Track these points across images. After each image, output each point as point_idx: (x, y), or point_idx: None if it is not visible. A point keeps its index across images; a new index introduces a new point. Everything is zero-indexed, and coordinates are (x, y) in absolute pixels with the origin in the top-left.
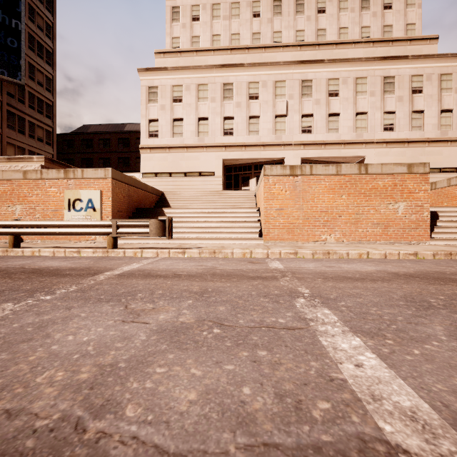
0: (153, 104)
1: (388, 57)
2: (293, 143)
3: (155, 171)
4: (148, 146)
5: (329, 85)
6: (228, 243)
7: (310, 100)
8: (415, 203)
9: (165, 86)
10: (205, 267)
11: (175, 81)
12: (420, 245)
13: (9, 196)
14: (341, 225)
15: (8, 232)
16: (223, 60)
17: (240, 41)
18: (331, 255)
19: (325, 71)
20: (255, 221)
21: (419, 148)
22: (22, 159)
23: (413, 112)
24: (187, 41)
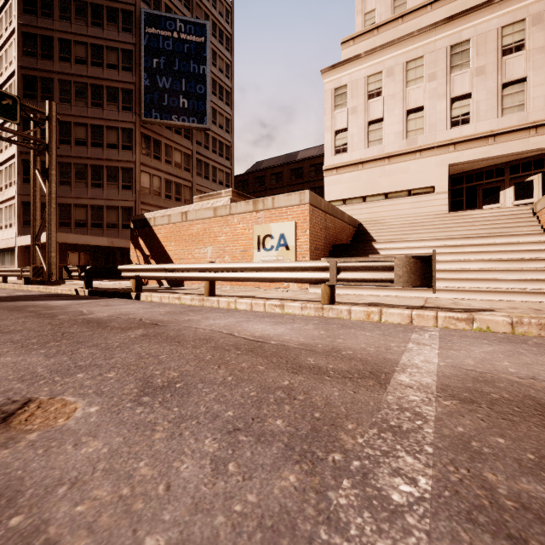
0: (340, 110)
1: None
2: None
3: (343, 196)
4: (333, 166)
5: None
6: (522, 300)
7: None
8: None
9: (356, 80)
10: None
11: (370, 69)
12: None
13: (201, 237)
14: None
15: (204, 277)
16: (448, 11)
17: None
18: None
19: None
20: None
21: None
22: (212, 196)
23: None
24: (386, 9)
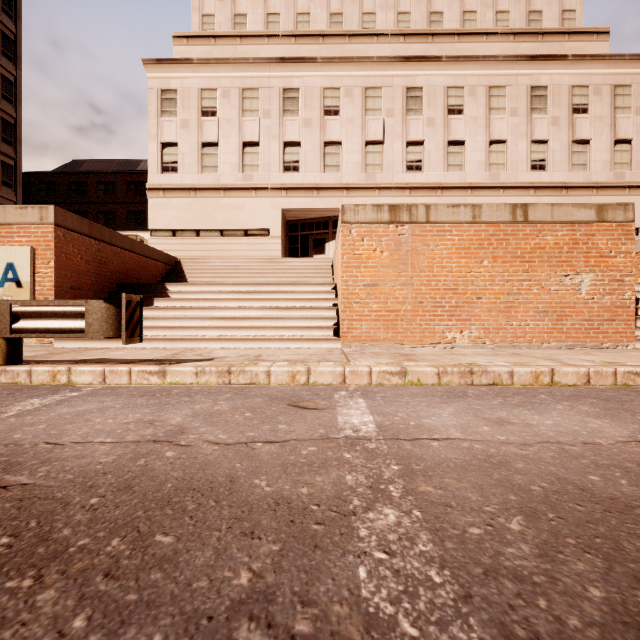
0: (168, 118)
1: (537, 56)
2: (393, 185)
3: (172, 226)
4: (160, 186)
5: (449, 96)
6: (277, 347)
7: (420, 119)
8: (609, 274)
9: (188, 89)
10: (151, 432)
11: (205, 81)
12: (622, 350)
13: None
14: (481, 314)
15: None
16: (284, 53)
17: (312, 24)
18: (477, 378)
19: (443, 75)
20: (329, 306)
21: (583, 197)
22: None
23: (575, 142)
24: (226, 21)
